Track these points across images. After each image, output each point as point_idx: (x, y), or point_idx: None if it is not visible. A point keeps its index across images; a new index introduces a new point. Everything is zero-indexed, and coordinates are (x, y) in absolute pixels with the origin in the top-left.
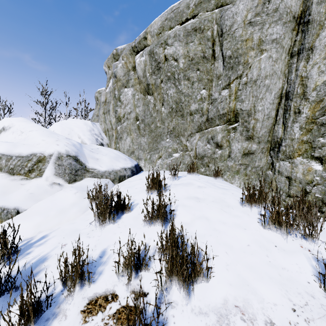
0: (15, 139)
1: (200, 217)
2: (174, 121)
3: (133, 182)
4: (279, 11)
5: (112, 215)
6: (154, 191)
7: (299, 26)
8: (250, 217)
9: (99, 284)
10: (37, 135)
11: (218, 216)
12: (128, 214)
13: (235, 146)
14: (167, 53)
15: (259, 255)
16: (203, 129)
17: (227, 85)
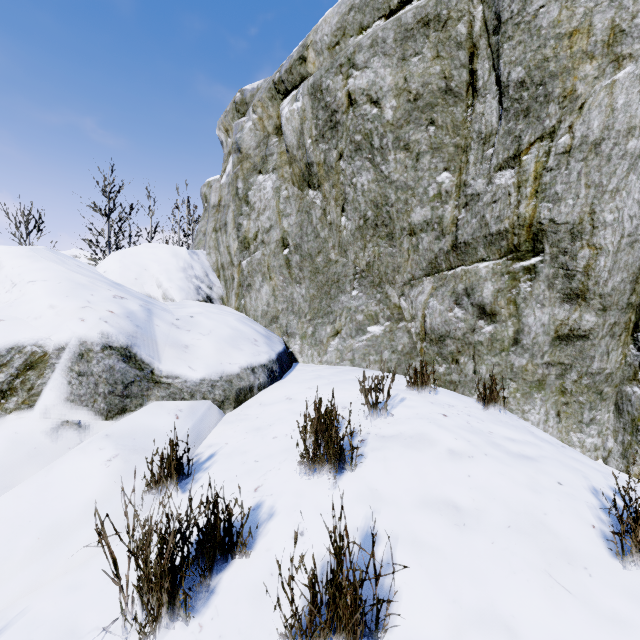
0: None
1: (483, 617)
2: (370, 249)
3: (269, 409)
4: None
5: (182, 596)
6: (320, 465)
7: None
8: None
9: None
10: (41, 292)
11: (548, 615)
12: (239, 572)
13: (533, 317)
14: (355, 86)
15: None
16: (442, 269)
17: (511, 158)
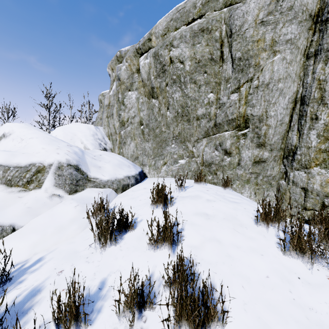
0: (15, 147)
1: (211, 239)
2: (180, 126)
3: (137, 192)
4: (294, 9)
5: (114, 236)
6: (159, 205)
7: (316, 25)
8: (267, 240)
9: (97, 327)
10: (37, 142)
11: (231, 237)
12: (131, 233)
13: (245, 153)
14: (173, 55)
15: (280, 291)
16: (210, 135)
17: (236, 88)
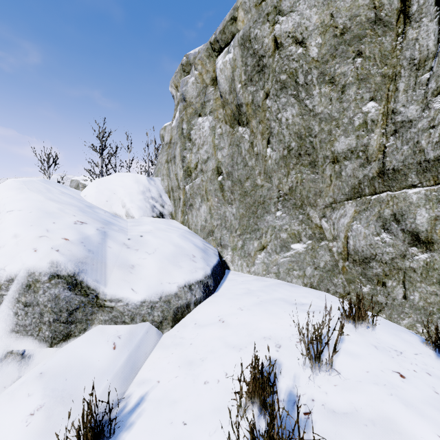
0: None
1: None
2: (293, 175)
3: (203, 334)
4: None
5: None
6: None
7: None
8: None
9: None
10: (12, 222)
11: None
12: None
13: None
14: (281, 31)
15: None
16: (365, 193)
17: None
